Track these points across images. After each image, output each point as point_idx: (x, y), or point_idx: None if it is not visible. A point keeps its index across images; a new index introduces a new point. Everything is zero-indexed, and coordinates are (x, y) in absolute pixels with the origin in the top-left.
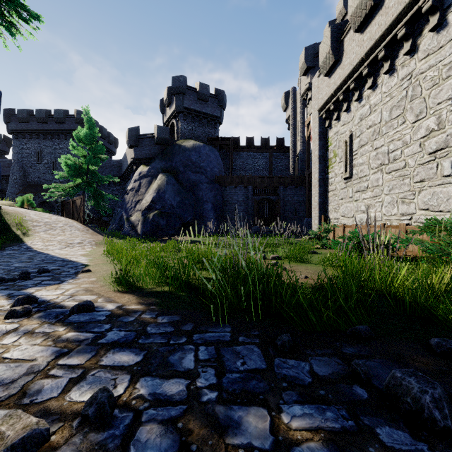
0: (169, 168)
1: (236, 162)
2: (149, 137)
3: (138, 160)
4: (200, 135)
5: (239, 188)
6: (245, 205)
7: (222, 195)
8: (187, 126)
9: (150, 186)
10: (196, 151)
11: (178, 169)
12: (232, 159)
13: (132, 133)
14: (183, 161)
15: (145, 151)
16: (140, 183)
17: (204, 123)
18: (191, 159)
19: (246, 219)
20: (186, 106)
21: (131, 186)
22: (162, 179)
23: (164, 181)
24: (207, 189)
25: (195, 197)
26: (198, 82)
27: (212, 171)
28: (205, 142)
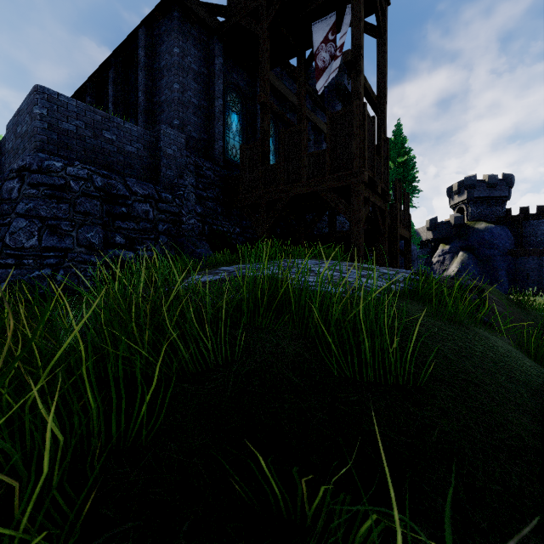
0: (466, 246)
1: (524, 230)
2: (445, 223)
3: (435, 239)
4: (487, 214)
5: (531, 258)
6: (537, 271)
7: (514, 264)
8: (476, 210)
9: (453, 260)
10: (488, 232)
11: (473, 246)
12: (522, 232)
13: (432, 222)
14: (477, 240)
15: (442, 233)
16: (444, 257)
17: (491, 204)
18: (484, 238)
19: (539, 282)
20: (476, 196)
21: (436, 259)
22: (464, 255)
23: (465, 257)
24: (500, 260)
25: (491, 267)
26: (486, 175)
27: (504, 246)
28: (492, 218)
